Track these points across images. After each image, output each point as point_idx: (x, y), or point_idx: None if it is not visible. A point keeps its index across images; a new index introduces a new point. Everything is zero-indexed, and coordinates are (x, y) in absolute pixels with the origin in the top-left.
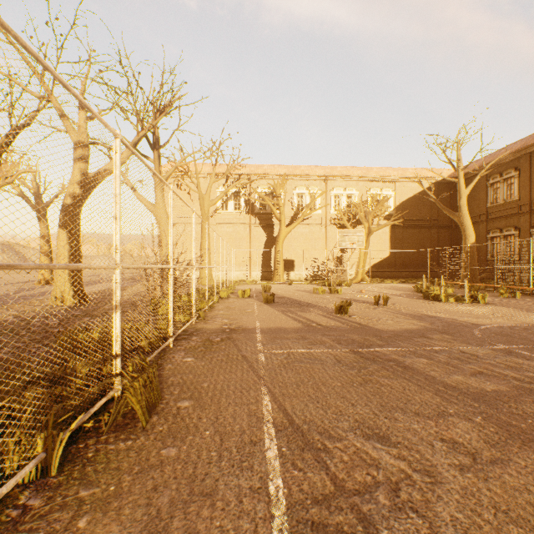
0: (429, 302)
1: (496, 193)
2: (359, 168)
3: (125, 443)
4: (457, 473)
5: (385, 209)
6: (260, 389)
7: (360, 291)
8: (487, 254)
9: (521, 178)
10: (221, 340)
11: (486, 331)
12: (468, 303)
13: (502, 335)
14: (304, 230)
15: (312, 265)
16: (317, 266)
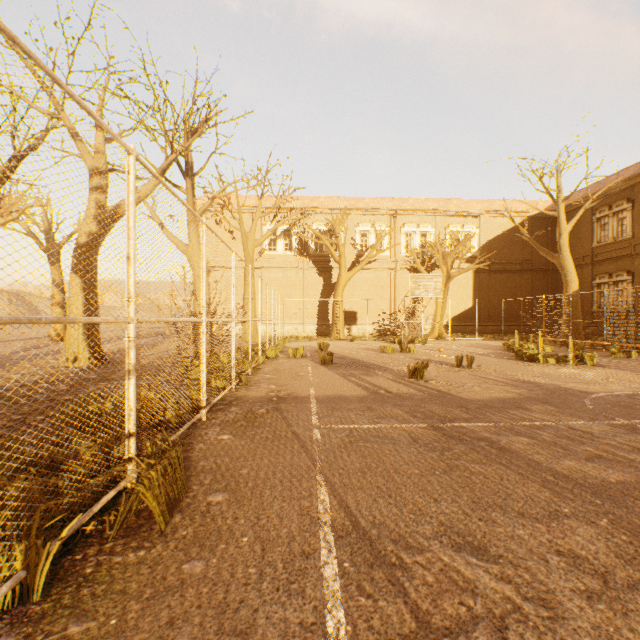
0: (523, 363)
1: (603, 230)
2: (435, 200)
3: (136, 554)
4: (584, 603)
5: (467, 250)
6: (315, 477)
7: (437, 350)
8: (593, 304)
9: (635, 211)
10: (266, 412)
11: (599, 401)
12: (572, 364)
13: (620, 405)
14: (369, 276)
15: (378, 318)
16: (384, 319)
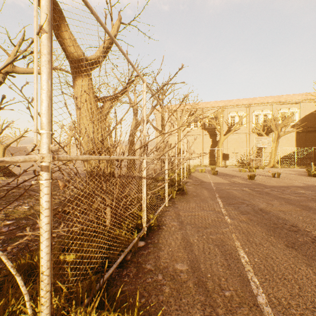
0: (309, 177)
1: None
2: (272, 96)
3: (184, 197)
4: (265, 206)
5: (290, 122)
6: (215, 193)
7: (268, 171)
8: None
9: None
10: (198, 184)
11: None
12: None
13: None
14: (235, 137)
15: (240, 157)
16: (243, 157)
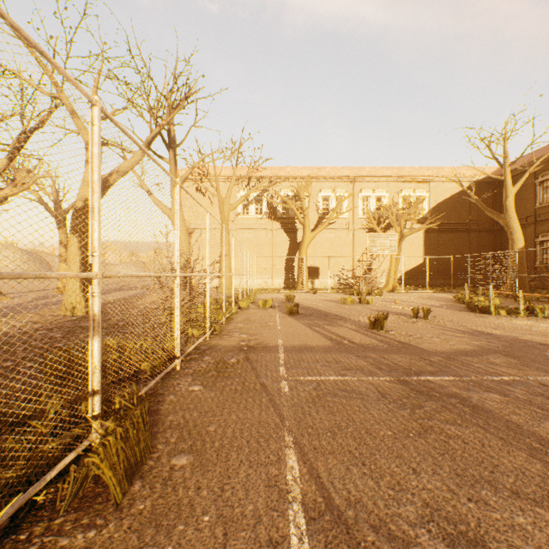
0: (476, 315)
1: (546, 193)
2: (389, 168)
3: (85, 535)
4: None
5: (418, 212)
6: (283, 438)
7: (392, 301)
8: (536, 260)
9: None
10: (237, 362)
11: None
12: (523, 316)
13: None
14: (330, 235)
15: (338, 273)
16: (344, 274)
